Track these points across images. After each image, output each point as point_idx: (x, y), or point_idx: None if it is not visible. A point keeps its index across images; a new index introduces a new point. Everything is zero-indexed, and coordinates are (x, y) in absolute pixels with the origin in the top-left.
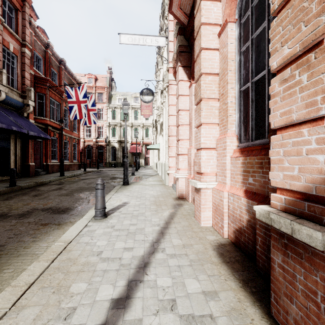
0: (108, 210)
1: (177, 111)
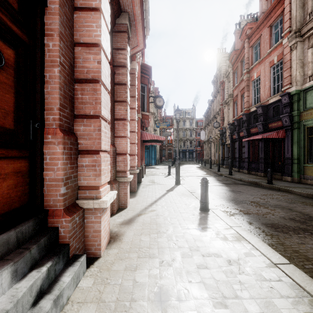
0: (208, 216)
1: (106, 53)
